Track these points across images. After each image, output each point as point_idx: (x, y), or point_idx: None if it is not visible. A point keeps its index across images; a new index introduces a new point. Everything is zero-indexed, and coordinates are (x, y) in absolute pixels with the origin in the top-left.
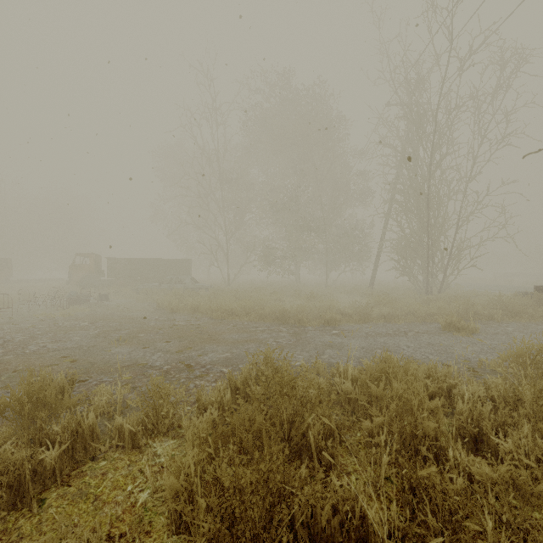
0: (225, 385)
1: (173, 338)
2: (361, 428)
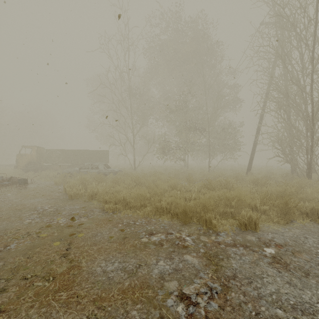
0: None
1: (1, 275)
2: None
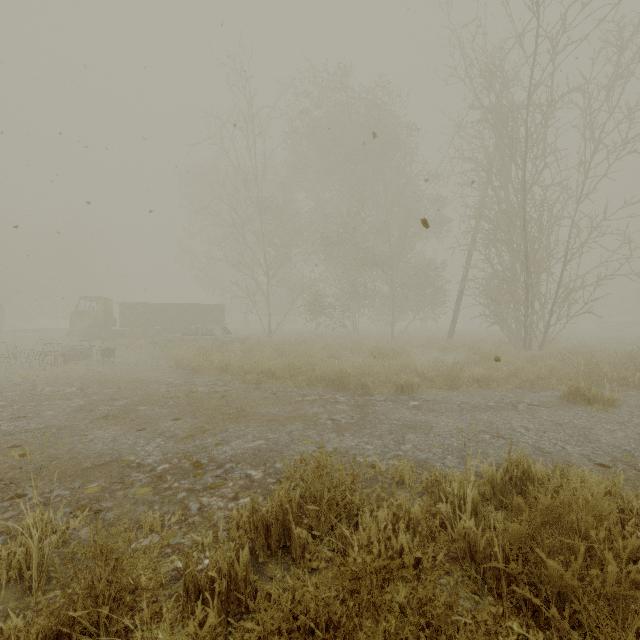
0: (247, 515)
1: (185, 414)
2: (510, 629)
